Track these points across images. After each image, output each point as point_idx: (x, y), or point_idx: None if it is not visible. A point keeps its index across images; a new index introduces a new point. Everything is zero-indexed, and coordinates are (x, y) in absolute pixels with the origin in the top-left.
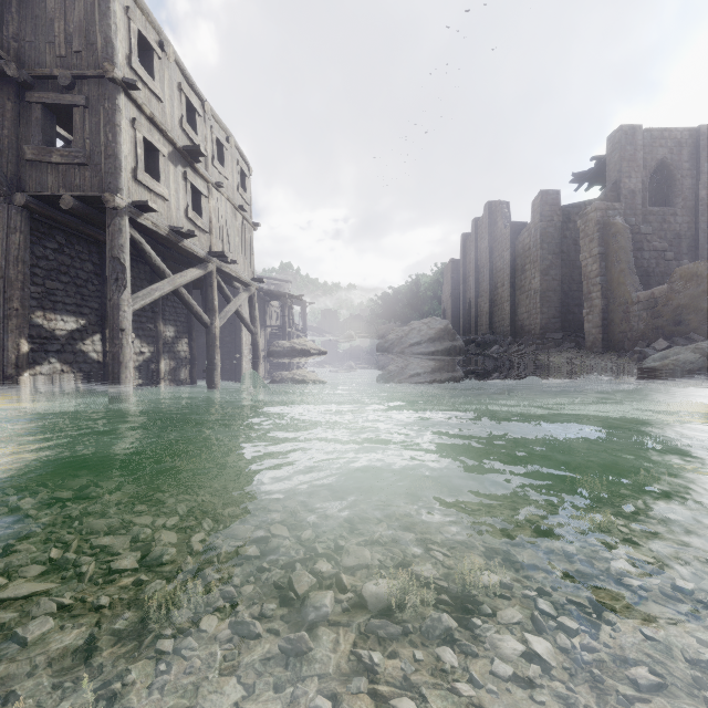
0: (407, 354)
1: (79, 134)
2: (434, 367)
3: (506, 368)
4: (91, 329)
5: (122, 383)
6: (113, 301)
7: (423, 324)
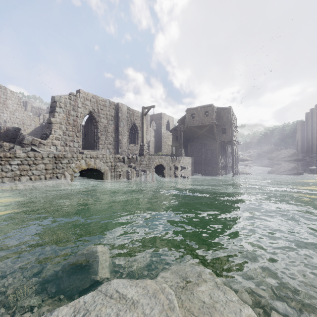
0: (280, 161)
1: (227, 132)
2: (290, 165)
3: (314, 165)
4: (221, 157)
5: (234, 165)
6: (232, 154)
7: (286, 151)
